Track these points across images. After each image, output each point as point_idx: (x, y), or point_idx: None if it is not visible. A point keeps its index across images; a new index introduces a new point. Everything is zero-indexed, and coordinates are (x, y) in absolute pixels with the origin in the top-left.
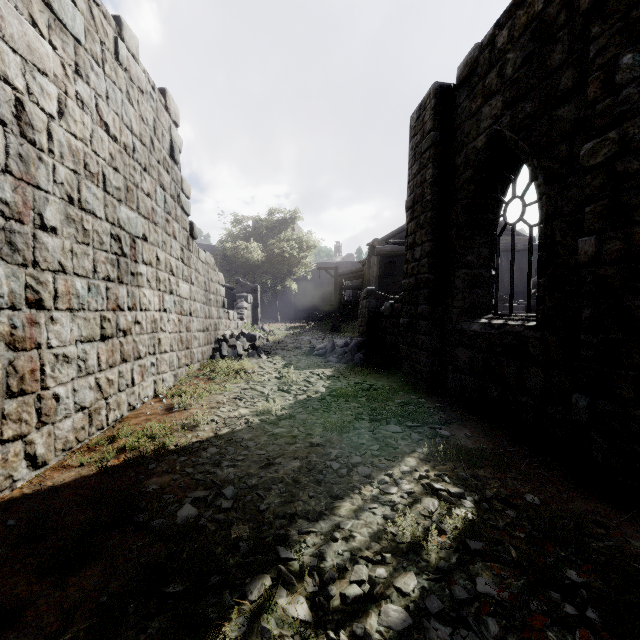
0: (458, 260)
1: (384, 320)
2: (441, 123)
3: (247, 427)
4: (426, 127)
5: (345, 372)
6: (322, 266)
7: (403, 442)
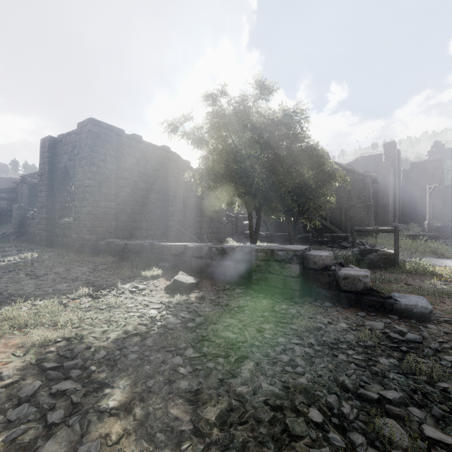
0: (57, 200)
1: (29, 220)
2: (52, 150)
3: None
4: (46, 149)
5: (4, 244)
6: None
7: (29, 252)
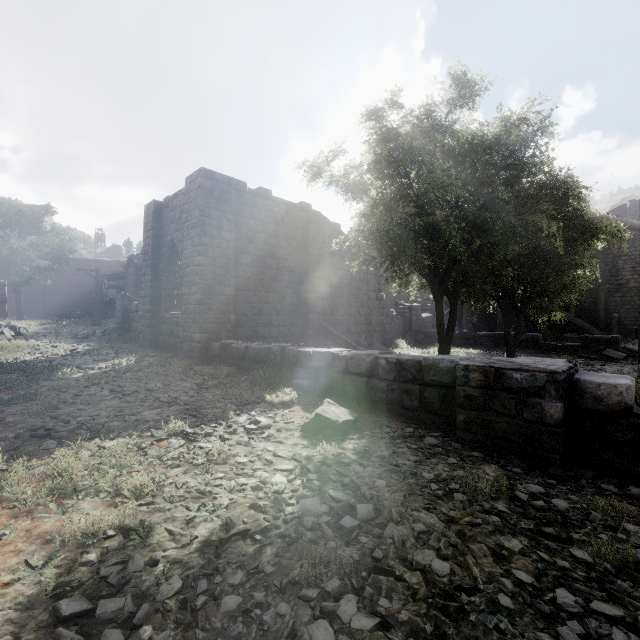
0: (163, 285)
1: (133, 314)
2: (157, 220)
3: (48, 358)
4: (150, 218)
5: (104, 344)
6: (80, 262)
7: (127, 356)
